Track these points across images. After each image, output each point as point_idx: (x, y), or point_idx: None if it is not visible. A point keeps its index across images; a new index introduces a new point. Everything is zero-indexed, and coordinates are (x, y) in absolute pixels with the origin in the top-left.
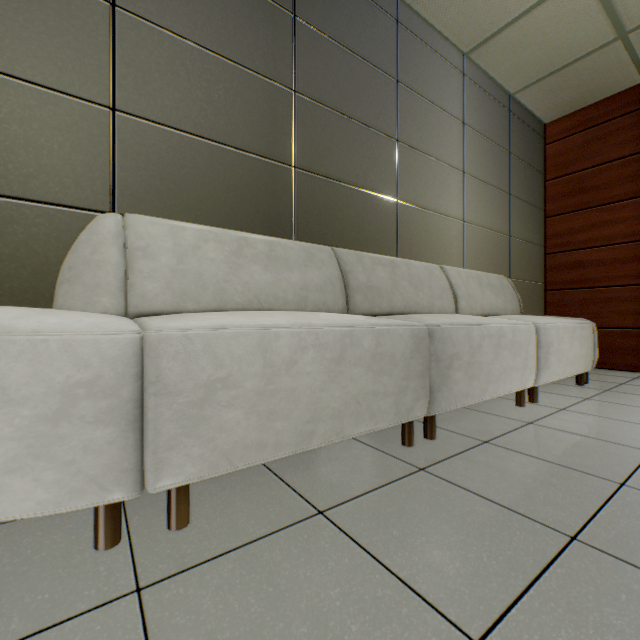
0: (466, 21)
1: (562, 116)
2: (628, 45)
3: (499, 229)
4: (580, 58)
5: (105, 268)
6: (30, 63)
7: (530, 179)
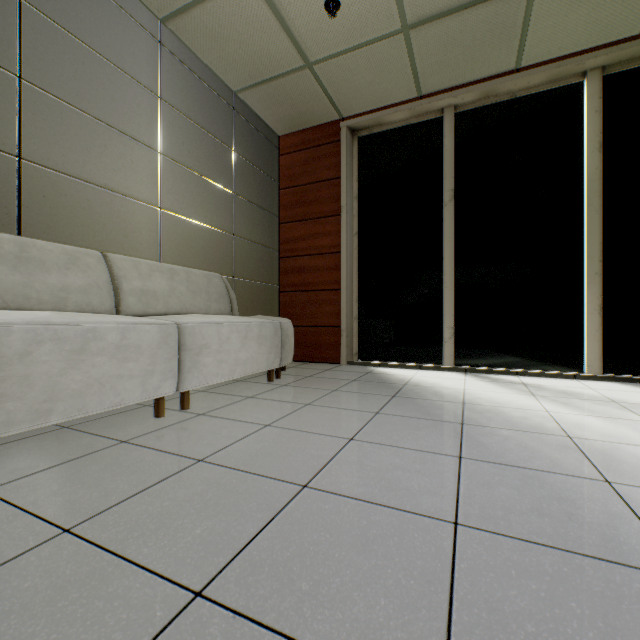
0: None
1: (291, 132)
2: (318, 77)
3: (219, 225)
4: (284, 75)
5: None
6: None
7: (262, 183)
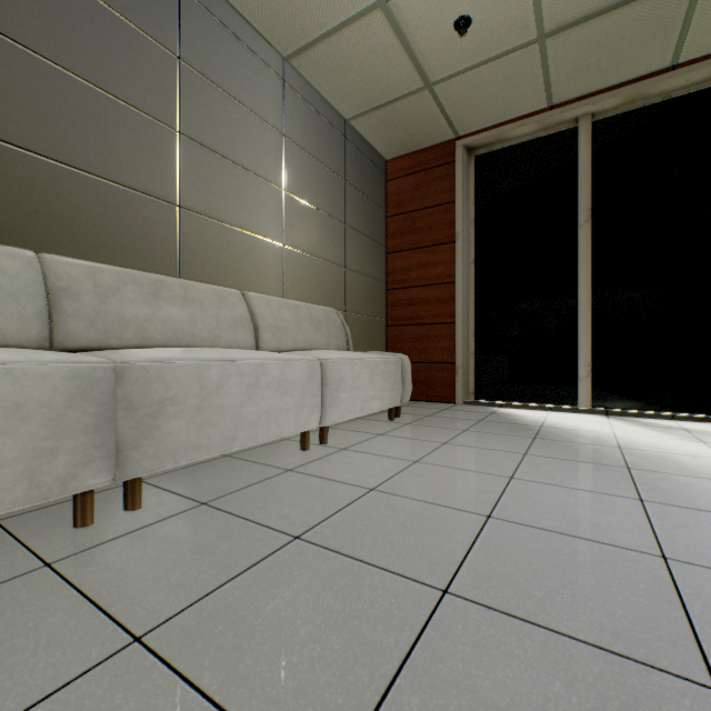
0: (275, 18)
1: (400, 156)
2: (436, 97)
3: (332, 259)
4: (400, 98)
5: None
6: None
7: (370, 212)
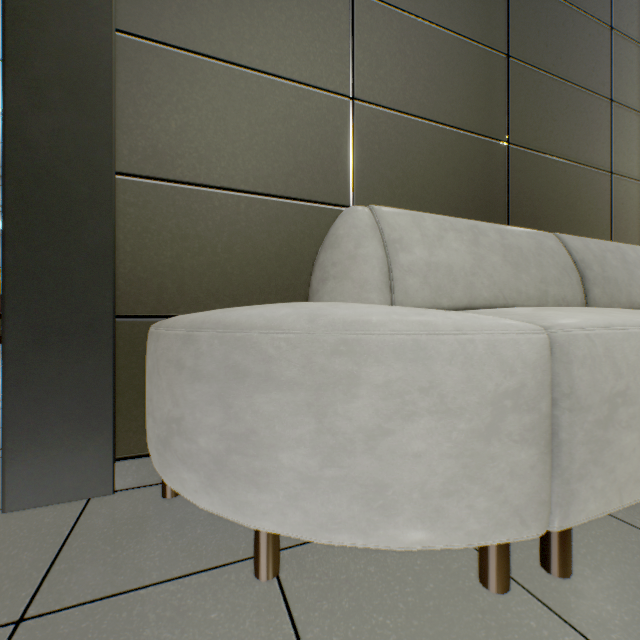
0: None
1: None
2: None
3: None
4: None
5: (370, 262)
6: (289, 61)
7: None
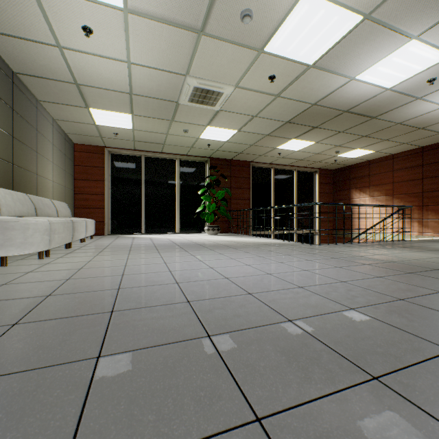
0: (59, 115)
1: (81, 143)
2: (103, 139)
3: (63, 184)
4: (90, 135)
5: None
6: None
7: (71, 164)
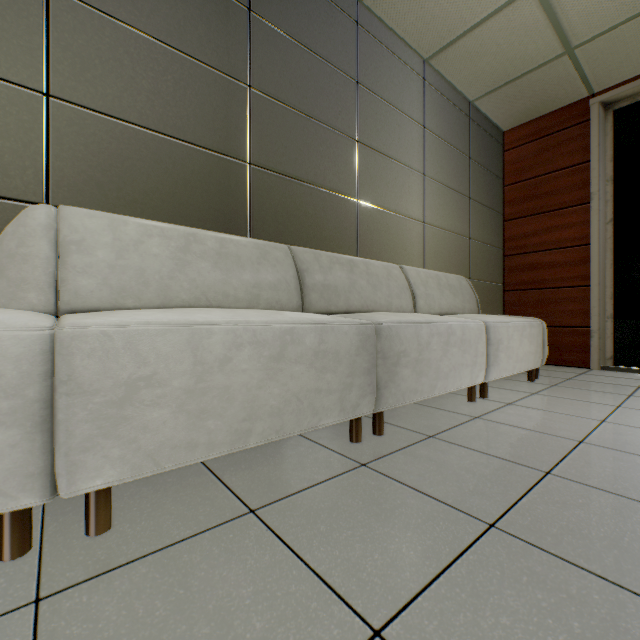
0: (425, 27)
1: (519, 125)
2: (575, 60)
3: (459, 231)
4: (532, 70)
5: (33, 262)
6: None
7: (489, 184)
